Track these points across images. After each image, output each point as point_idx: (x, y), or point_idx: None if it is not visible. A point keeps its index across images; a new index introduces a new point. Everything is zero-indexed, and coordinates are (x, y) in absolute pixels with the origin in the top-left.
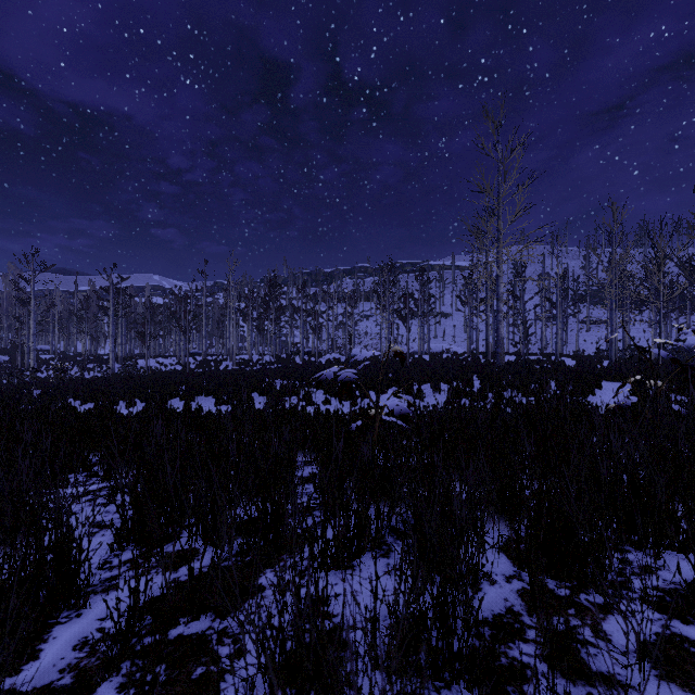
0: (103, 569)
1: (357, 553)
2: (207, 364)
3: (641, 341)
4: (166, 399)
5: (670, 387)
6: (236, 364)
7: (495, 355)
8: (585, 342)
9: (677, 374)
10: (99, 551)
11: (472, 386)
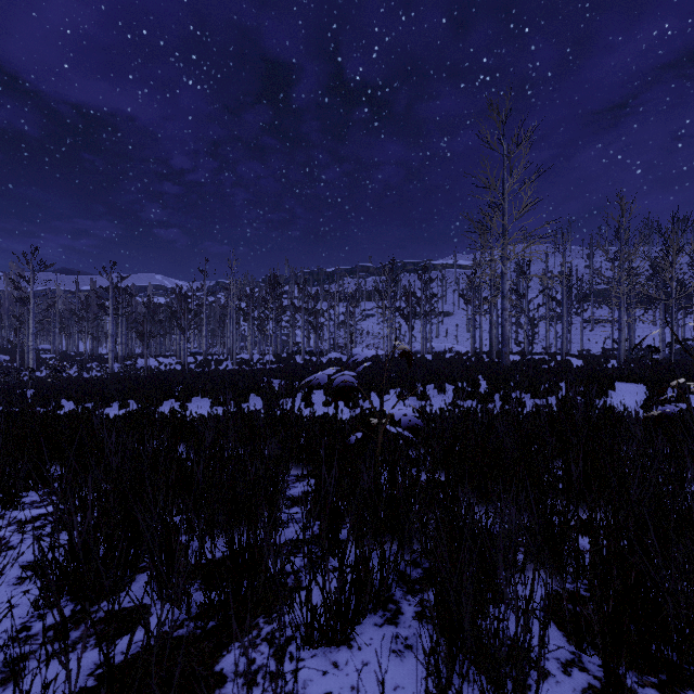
0: (15, 641)
1: (355, 618)
2: (208, 363)
3: (646, 340)
4: (161, 400)
5: (688, 388)
6: (236, 363)
7: (499, 355)
8: (589, 342)
9: (693, 374)
10: (20, 608)
11: (479, 386)
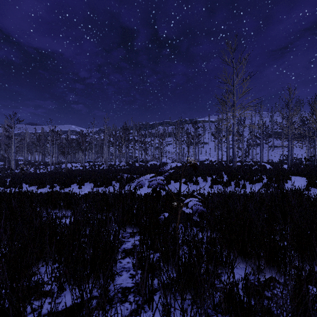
0: None
1: None
2: (94, 166)
3: (298, 155)
4: (70, 184)
5: None
6: (108, 166)
7: (230, 162)
8: (272, 156)
9: None
10: None
11: (223, 178)
